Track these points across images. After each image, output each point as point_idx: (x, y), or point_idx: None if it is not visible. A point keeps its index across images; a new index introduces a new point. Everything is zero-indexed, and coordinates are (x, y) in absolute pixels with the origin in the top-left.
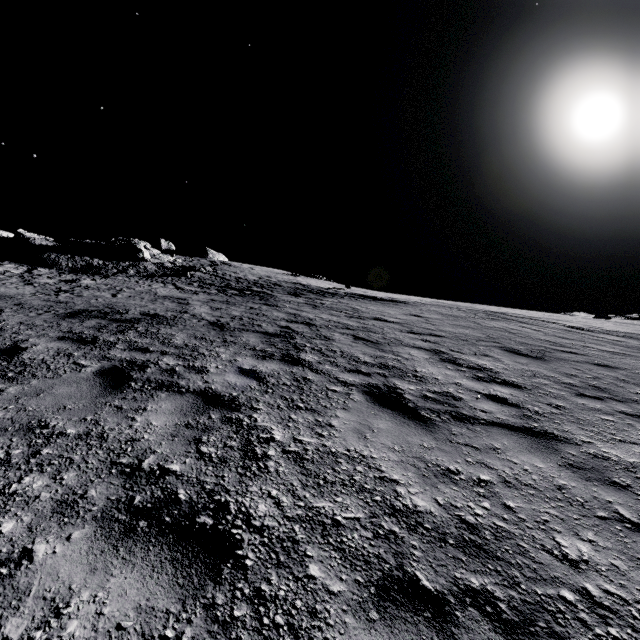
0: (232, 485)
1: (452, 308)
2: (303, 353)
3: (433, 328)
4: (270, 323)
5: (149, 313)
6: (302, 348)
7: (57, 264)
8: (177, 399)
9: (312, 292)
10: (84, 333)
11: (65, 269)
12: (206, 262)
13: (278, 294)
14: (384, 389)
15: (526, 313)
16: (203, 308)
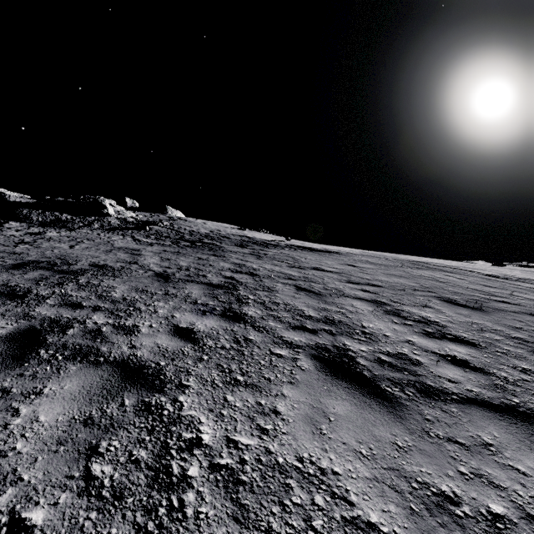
0: None
1: (380, 258)
2: (246, 306)
3: (369, 277)
4: (215, 273)
5: (98, 264)
6: (245, 301)
7: (28, 218)
8: (88, 374)
9: (256, 244)
10: (19, 286)
11: (35, 223)
12: (164, 217)
13: (226, 245)
14: (334, 351)
15: (444, 262)
16: (153, 259)
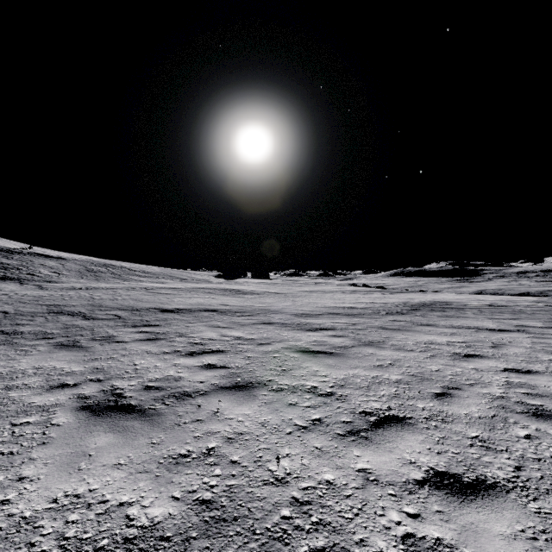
0: (6, 277)
1: (89, 262)
2: (10, 270)
3: (62, 267)
4: None
5: None
6: (9, 269)
7: None
8: None
9: (3, 251)
10: None
11: None
12: None
13: None
14: (32, 274)
15: (129, 266)
16: None
